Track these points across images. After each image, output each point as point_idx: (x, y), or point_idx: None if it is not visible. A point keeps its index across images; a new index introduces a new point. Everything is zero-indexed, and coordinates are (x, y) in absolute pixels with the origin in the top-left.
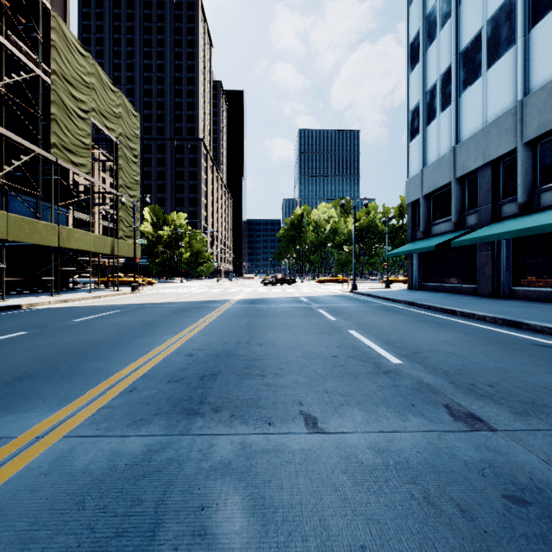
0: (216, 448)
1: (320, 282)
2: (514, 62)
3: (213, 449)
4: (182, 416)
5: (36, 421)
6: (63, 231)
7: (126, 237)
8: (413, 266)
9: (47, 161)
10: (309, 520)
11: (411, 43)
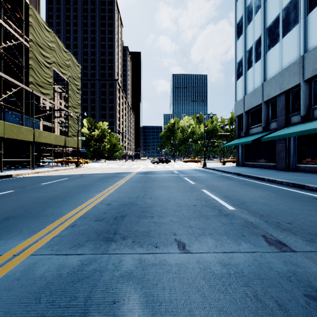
0: (124, 263)
1: (184, 162)
2: (298, 33)
3: (121, 263)
4: (103, 242)
5: (15, 245)
6: (36, 132)
7: (73, 136)
8: (239, 153)
9: (27, 92)
10: (182, 311)
11: (238, 23)
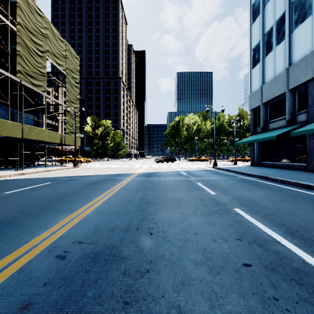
0: None
1: (190, 160)
2: None
3: None
4: None
5: None
6: (25, 128)
7: (70, 133)
8: (254, 151)
9: (15, 82)
10: None
11: (253, 4)
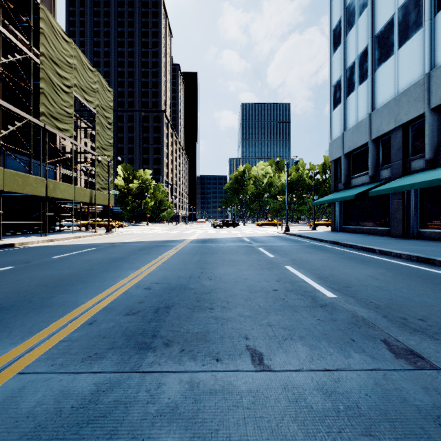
0: (164, 388)
1: (259, 225)
2: (422, 42)
3: (161, 389)
4: (134, 350)
5: None
6: (50, 184)
7: (102, 189)
8: (335, 212)
9: (37, 127)
10: None
11: (334, 29)
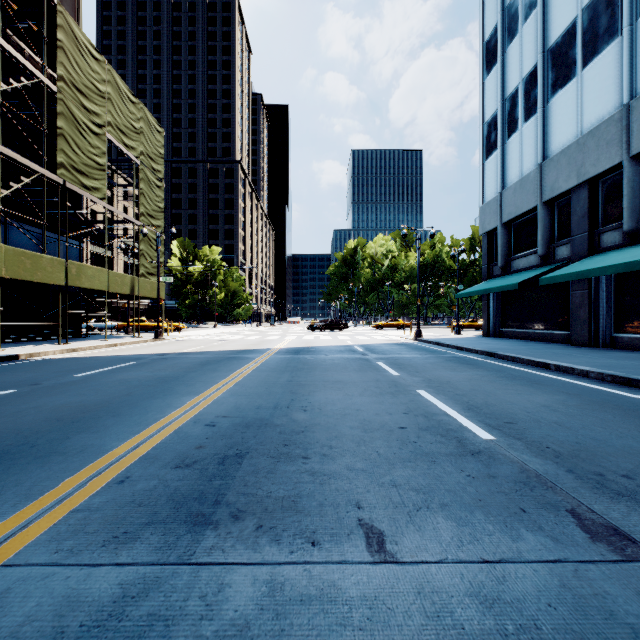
0: (229, 593)
1: (377, 327)
2: (617, 58)
3: (224, 595)
4: (185, 527)
5: None
6: (72, 267)
7: (148, 274)
8: (489, 309)
9: (53, 184)
10: None
11: (487, 41)
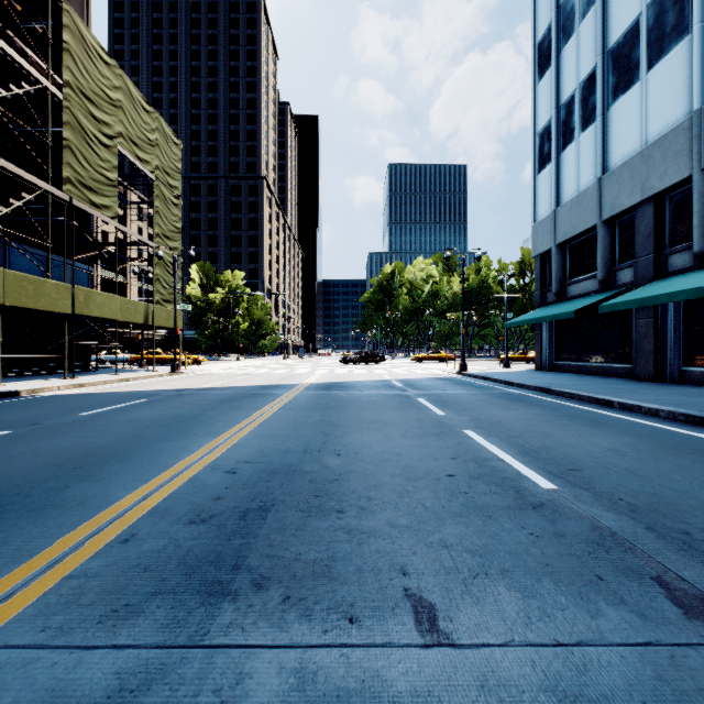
0: (249, 686)
1: (417, 360)
2: (687, 58)
3: (243, 688)
4: (199, 598)
5: None
6: (80, 293)
7: (164, 302)
8: (542, 340)
9: (58, 202)
10: None
11: (540, 42)
